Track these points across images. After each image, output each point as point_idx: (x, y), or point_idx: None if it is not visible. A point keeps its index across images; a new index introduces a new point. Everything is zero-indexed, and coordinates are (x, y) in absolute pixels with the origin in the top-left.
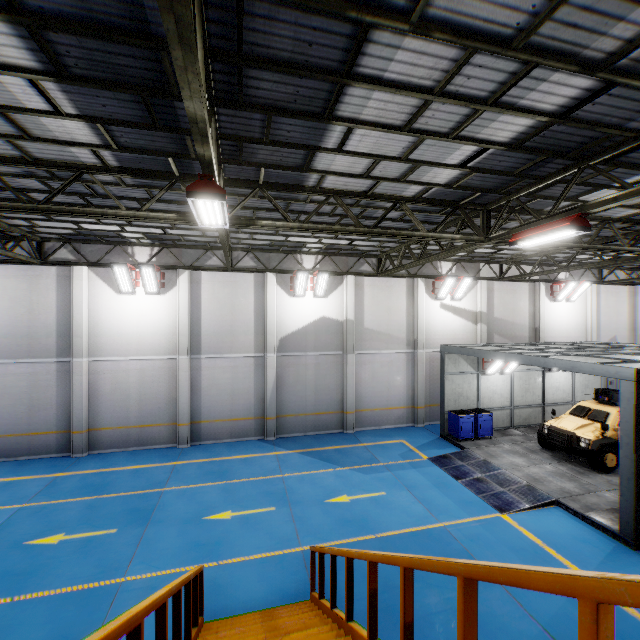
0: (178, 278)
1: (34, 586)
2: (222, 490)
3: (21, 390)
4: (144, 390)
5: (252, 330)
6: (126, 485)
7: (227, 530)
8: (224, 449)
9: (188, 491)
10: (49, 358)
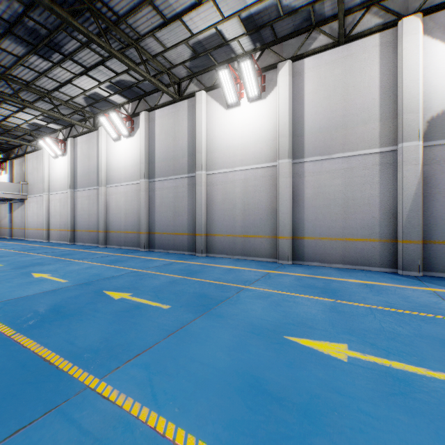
0: (278, 73)
1: (42, 330)
2: (328, 308)
3: (169, 200)
4: (247, 200)
5: (375, 115)
6: (214, 275)
7: (337, 386)
8: (333, 271)
9: (274, 296)
10: (183, 174)
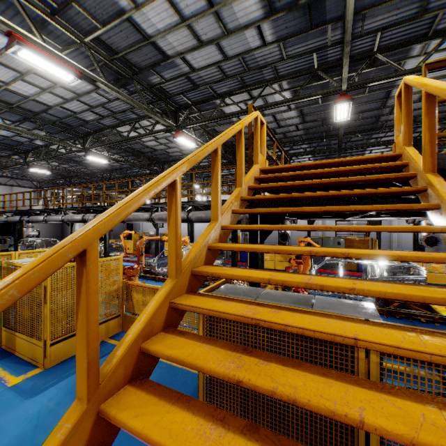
0: None
1: None
2: None
3: None
4: None
5: None
6: None
7: None
8: None
9: None
10: None
